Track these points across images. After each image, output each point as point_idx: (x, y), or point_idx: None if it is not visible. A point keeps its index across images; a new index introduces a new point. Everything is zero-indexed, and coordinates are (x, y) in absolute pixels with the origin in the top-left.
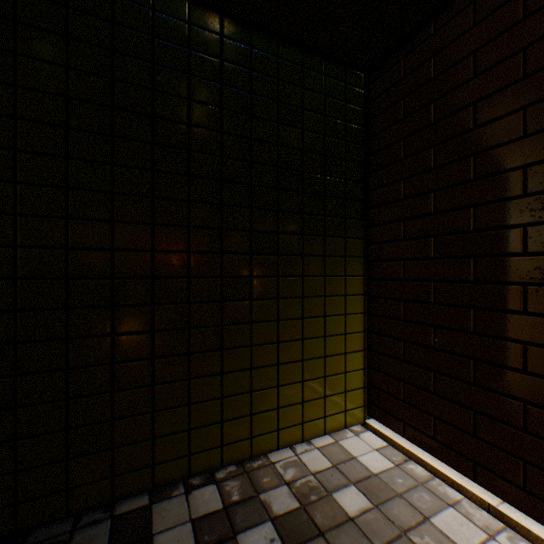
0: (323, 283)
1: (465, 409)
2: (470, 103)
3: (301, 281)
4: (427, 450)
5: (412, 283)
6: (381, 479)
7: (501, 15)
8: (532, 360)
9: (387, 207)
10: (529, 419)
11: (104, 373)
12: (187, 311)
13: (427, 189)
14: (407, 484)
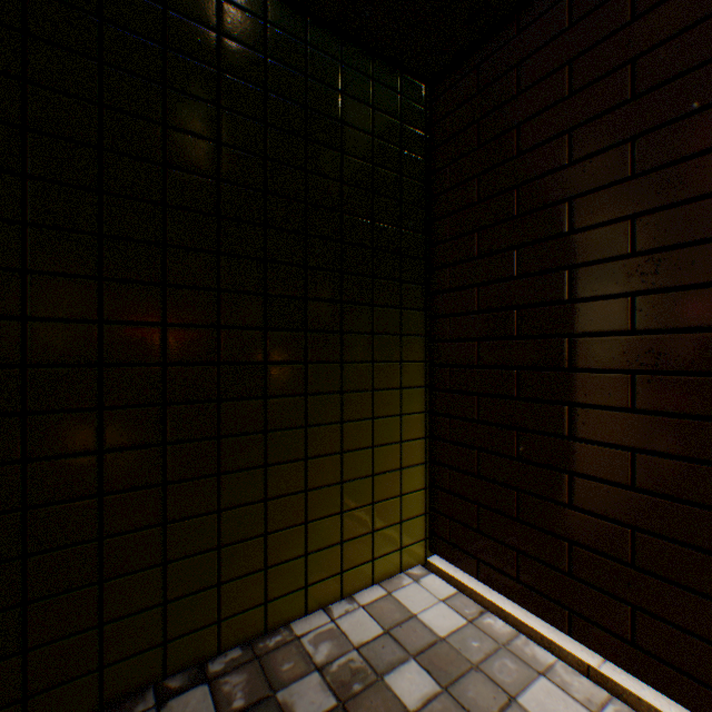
0: (371, 372)
1: (558, 539)
2: (564, 130)
3: (340, 369)
4: (509, 596)
5: (489, 371)
6: (450, 646)
7: (603, 15)
8: (643, 473)
9: (456, 268)
10: (640, 550)
11: (7, 527)
12: (161, 417)
13: (508, 245)
14: (485, 649)
